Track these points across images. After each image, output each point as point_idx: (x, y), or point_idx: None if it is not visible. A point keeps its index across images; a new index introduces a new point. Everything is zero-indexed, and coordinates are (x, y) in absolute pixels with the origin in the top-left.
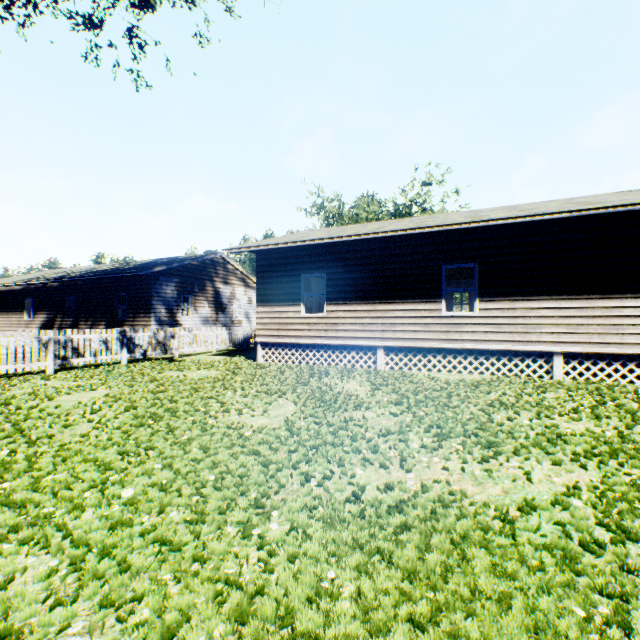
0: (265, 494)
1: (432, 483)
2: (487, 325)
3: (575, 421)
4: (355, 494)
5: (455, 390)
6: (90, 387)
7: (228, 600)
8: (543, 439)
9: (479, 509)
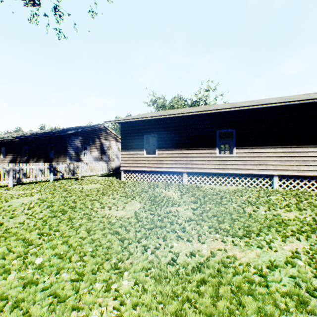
0: (121, 260)
1: (216, 251)
2: (239, 161)
3: (288, 212)
4: (173, 259)
5: (224, 195)
6: (30, 194)
7: None
8: (274, 222)
9: (245, 268)
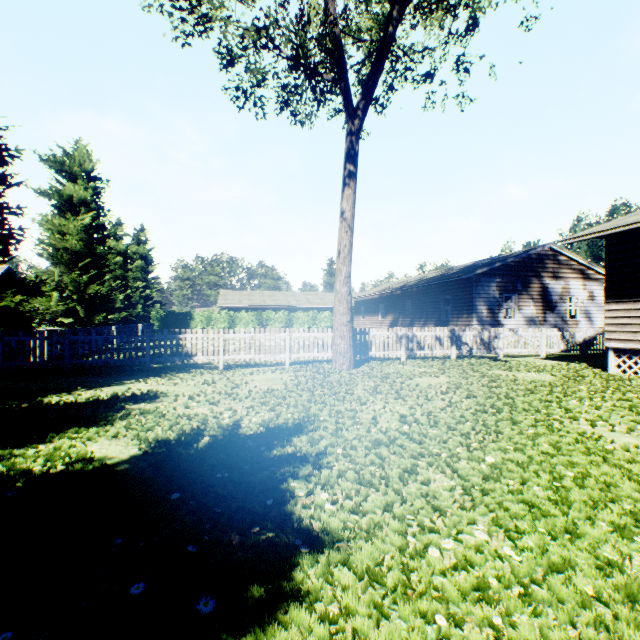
0: None
1: None
2: None
3: None
4: None
5: None
6: (432, 374)
7: (610, 577)
8: None
9: None
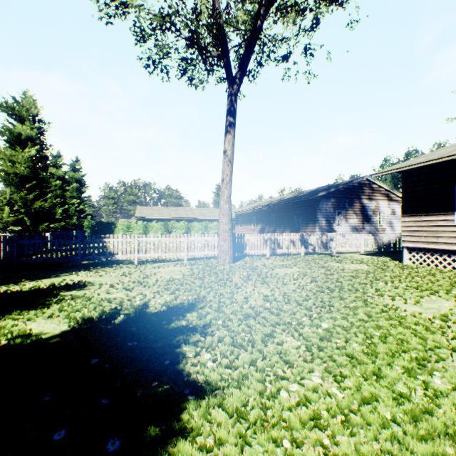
0: (424, 358)
1: None
2: None
3: None
4: None
5: None
6: (288, 266)
7: (401, 405)
8: None
9: None
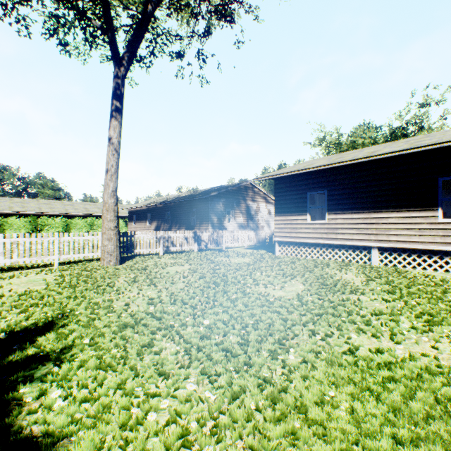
0: (284, 338)
1: (419, 355)
2: None
3: None
4: (350, 350)
5: None
6: (180, 263)
7: (265, 389)
8: None
9: None
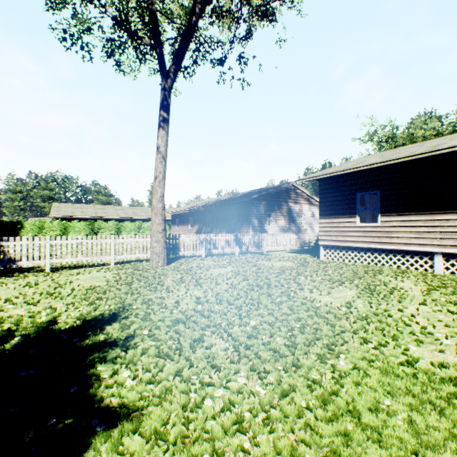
0: (333, 343)
1: None
2: None
3: None
4: (408, 361)
5: None
6: (223, 266)
7: (314, 391)
8: None
9: None
